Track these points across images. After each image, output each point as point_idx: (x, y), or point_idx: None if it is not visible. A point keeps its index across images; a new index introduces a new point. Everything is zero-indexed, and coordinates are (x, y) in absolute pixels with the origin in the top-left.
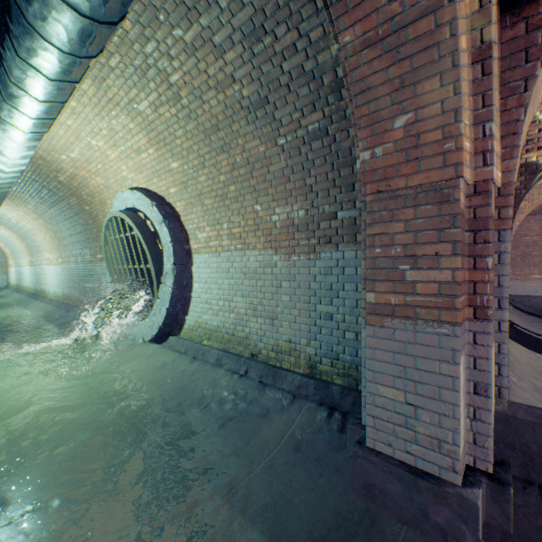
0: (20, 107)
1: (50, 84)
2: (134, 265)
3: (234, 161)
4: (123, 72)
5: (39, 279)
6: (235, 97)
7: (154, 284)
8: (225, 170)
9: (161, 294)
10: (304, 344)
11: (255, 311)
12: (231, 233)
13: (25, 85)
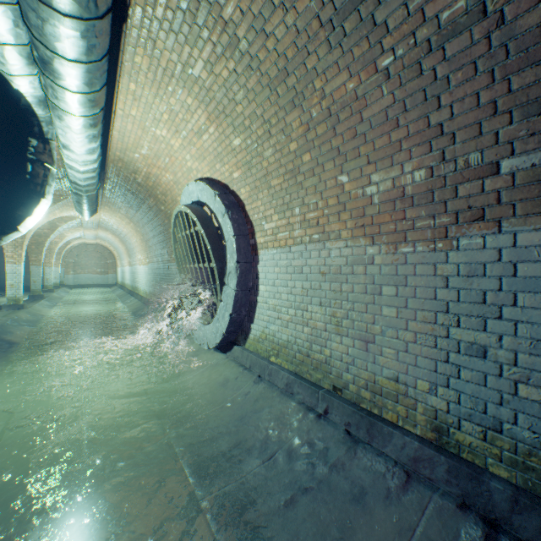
0: (57, 77)
1: (67, 24)
2: (199, 264)
3: (308, 117)
4: (171, 23)
5: (134, 278)
6: (310, 10)
7: (217, 286)
8: (297, 134)
9: (224, 297)
10: (423, 389)
11: (338, 326)
12: (305, 219)
13: (47, 37)
